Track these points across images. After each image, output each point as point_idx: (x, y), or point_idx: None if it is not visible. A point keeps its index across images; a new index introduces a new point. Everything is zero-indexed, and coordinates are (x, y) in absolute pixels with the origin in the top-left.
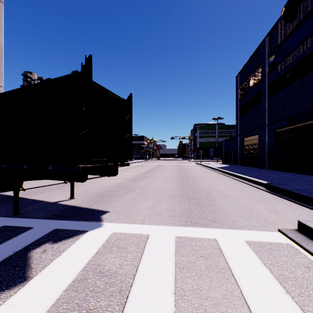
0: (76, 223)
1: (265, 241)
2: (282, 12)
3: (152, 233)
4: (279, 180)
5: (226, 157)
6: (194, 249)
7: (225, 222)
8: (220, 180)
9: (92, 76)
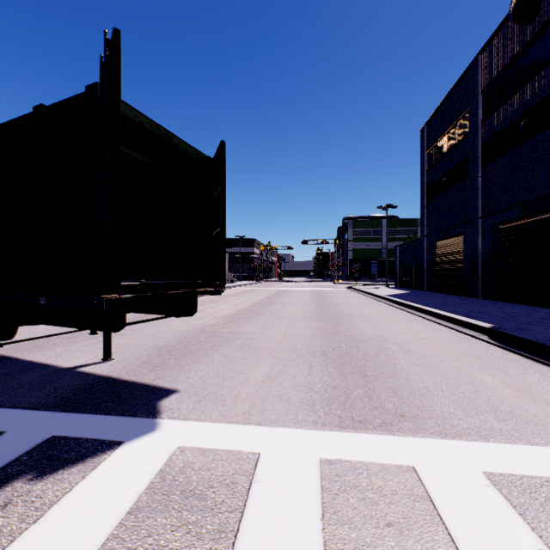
0: (100, 421)
1: (531, 474)
2: (512, 6)
3: (267, 450)
4: (512, 321)
5: (402, 277)
6: (367, 499)
7: (427, 420)
8: (397, 320)
9: (119, 80)
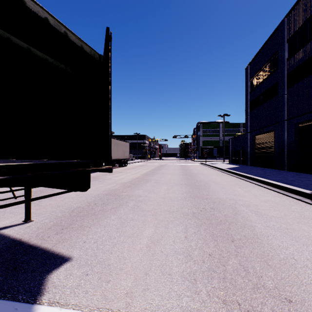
0: None
1: None
2: None
3: None
4: None
5: (233, 157)
6: None
7: None
8: (239, 185)
9: None
